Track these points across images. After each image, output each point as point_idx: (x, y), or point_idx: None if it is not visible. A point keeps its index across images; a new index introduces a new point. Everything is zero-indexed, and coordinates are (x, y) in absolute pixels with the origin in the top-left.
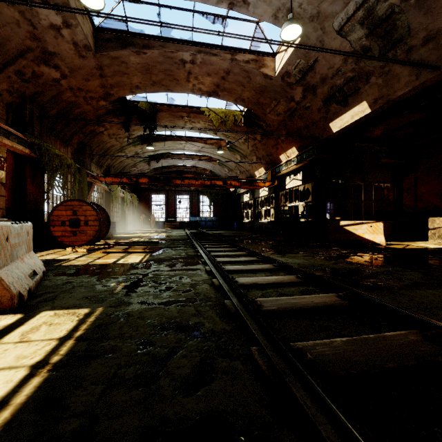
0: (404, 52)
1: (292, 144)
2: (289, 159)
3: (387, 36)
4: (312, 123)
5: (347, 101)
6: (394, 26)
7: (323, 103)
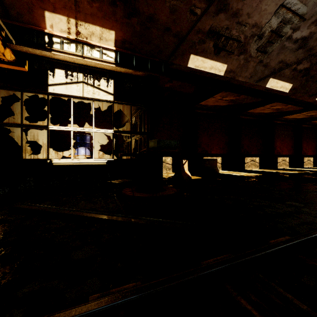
0: (259, 60)
1: (113, 24)
2: (90, 42)
3: (268, 43)
4: (177, 33)
5: (219, 52)
6: (273, 43)
7: (208, 31)
